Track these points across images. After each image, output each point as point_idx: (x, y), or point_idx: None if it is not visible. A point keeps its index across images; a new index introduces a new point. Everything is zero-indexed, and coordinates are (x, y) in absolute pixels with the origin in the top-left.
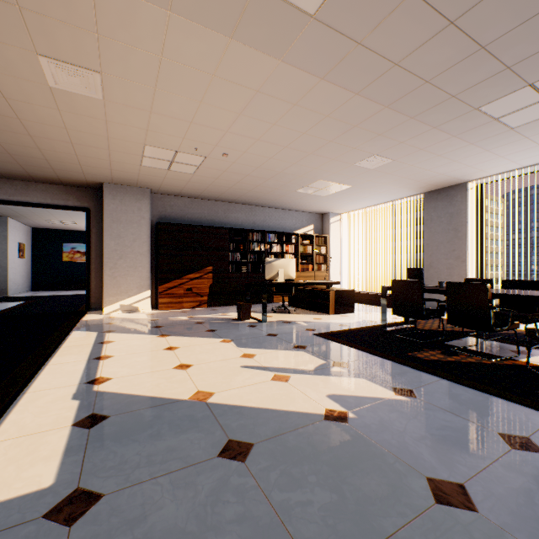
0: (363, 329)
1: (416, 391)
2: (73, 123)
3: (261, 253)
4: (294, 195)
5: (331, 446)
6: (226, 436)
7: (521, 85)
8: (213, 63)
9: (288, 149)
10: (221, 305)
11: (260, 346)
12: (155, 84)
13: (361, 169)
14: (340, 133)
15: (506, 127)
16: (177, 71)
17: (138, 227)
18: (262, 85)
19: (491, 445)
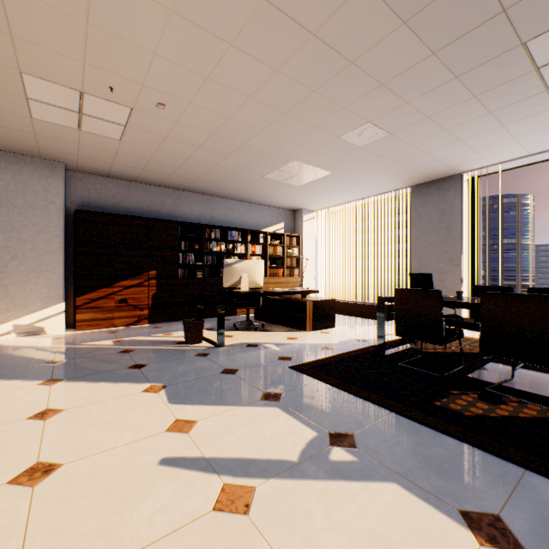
0: (354, 355)
1: (509, 521)
2: None
3: (222, 255)
4: (262, 183)
5: None
6: None
7: None
8: None
9: (253, 102)
10: (168, 320)
11: (207, 398)
12: None
13: (348, 146)
14: (329, 76)
15: (542, 86)
16: None
17: (44, 215)
18: None
19: None
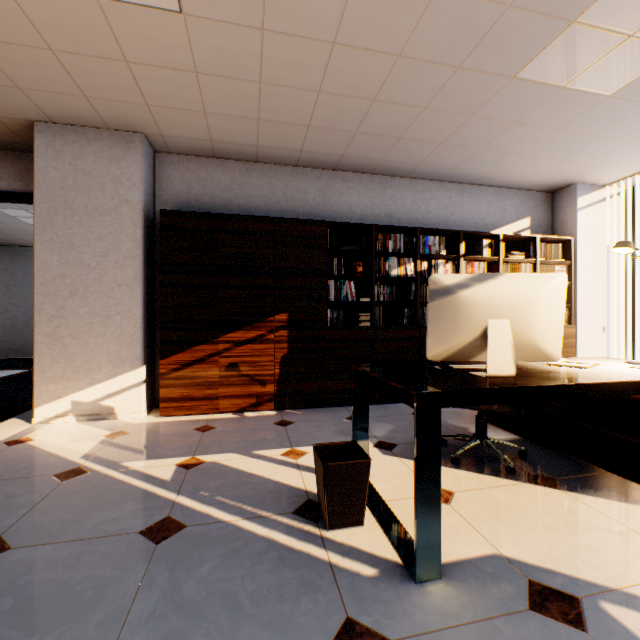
0: None
1: None
2: None
3: (406, 283)
4: (505, 107)
5: None
6: None
7: None
8: None
9: None
10: (307, 404)
11: None
12: None
13: None
14: None
15: None
16: None
17: (114, 223)
18: None
19: None
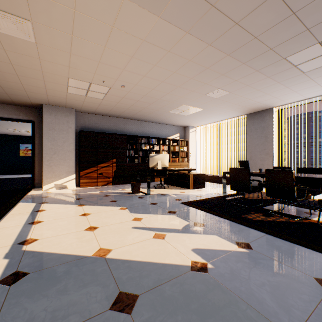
0: (211, 199)
1: (251, 244)
2: (16, 60)
3: (147, 151)
4: (167, 115)
5: (197, 295)
6: (117, 289)
7: (314, 42)
8: (112, 17)
9: (164, 83)
10: (121, 183)
11: (146, 212)
12: (72, 32)
13: (210, 98)
14: (198, 73)
15: (300, 72)
16: (86, 22)
17: (67, 134)
18: (146, 36)
19: (312, 289)
